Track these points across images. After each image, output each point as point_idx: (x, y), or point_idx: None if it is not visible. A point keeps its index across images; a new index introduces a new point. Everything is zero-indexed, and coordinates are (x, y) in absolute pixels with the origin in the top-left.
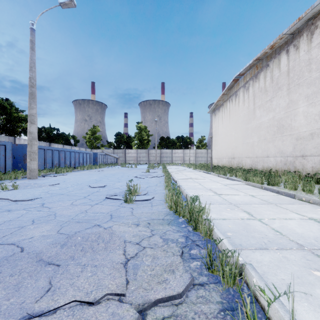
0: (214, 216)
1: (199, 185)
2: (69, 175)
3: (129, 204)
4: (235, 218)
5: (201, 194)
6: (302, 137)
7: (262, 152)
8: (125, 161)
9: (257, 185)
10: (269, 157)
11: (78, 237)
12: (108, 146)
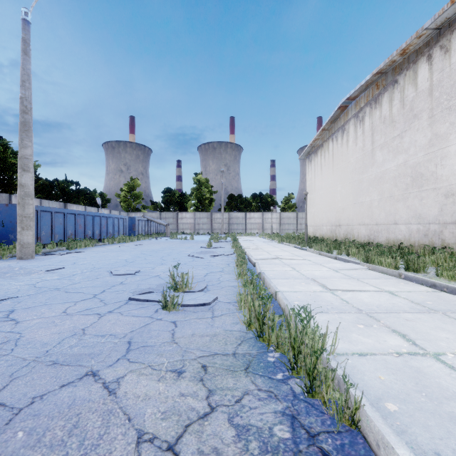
0: (339, 346)
1: (293, 271)
2: (87, 253)
3: (170, 312)
4: (384, 352)
5: (300, 289)
6: (455, 193)
7: (386, 217)
8: (177, 230)
9: (391, 272)
10: (397, 224)
11: (18, 431)
12: (152, 208)
